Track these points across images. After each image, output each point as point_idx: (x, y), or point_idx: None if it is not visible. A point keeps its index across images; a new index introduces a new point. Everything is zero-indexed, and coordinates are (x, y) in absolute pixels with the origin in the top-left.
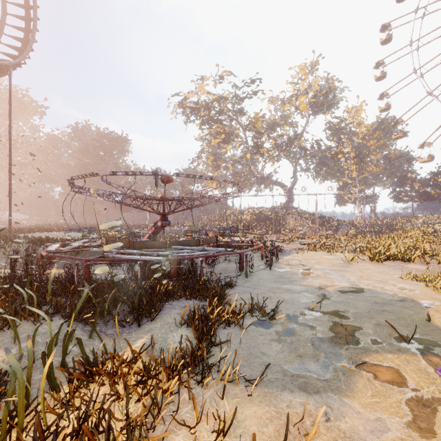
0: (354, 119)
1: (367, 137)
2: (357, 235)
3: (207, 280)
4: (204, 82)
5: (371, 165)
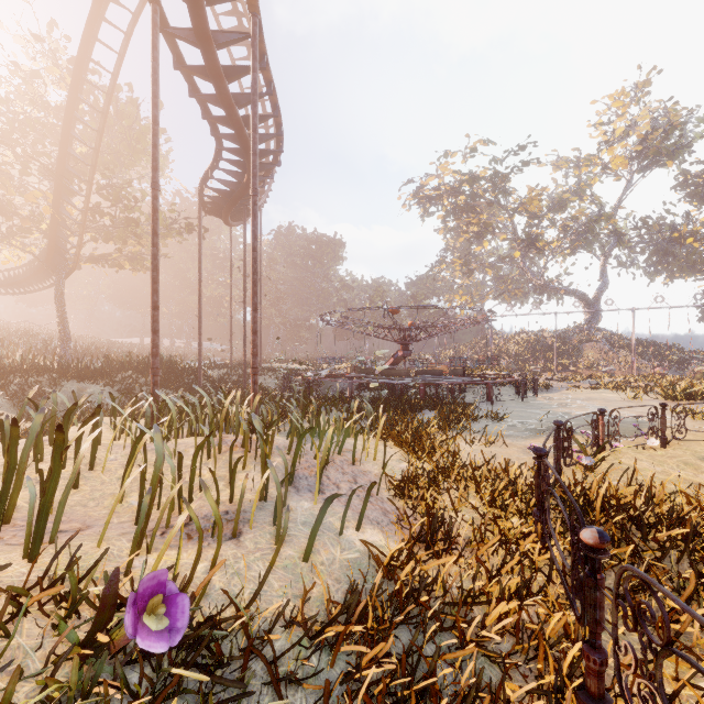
0: None
1: None
2: None
3: (452, 402)
4: (448, 161)
5: None
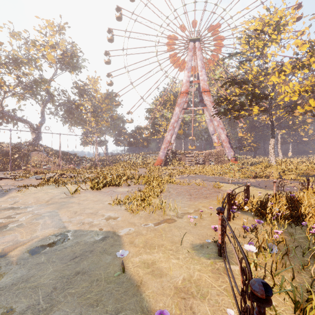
0: (93, 86)
1: (101, 101)
2: (92, 167)
3: None
4: None
5: (103, 120)
